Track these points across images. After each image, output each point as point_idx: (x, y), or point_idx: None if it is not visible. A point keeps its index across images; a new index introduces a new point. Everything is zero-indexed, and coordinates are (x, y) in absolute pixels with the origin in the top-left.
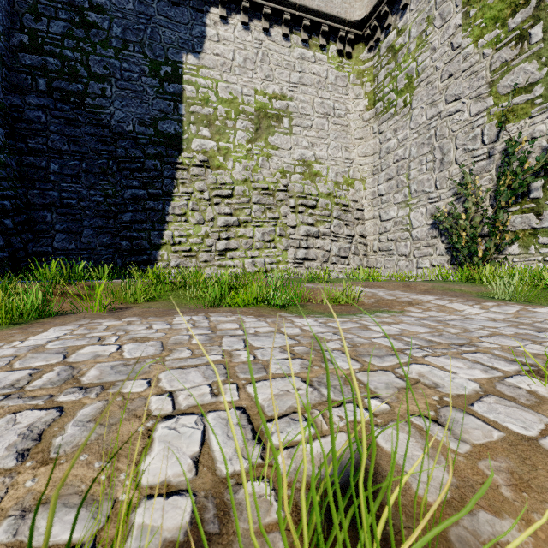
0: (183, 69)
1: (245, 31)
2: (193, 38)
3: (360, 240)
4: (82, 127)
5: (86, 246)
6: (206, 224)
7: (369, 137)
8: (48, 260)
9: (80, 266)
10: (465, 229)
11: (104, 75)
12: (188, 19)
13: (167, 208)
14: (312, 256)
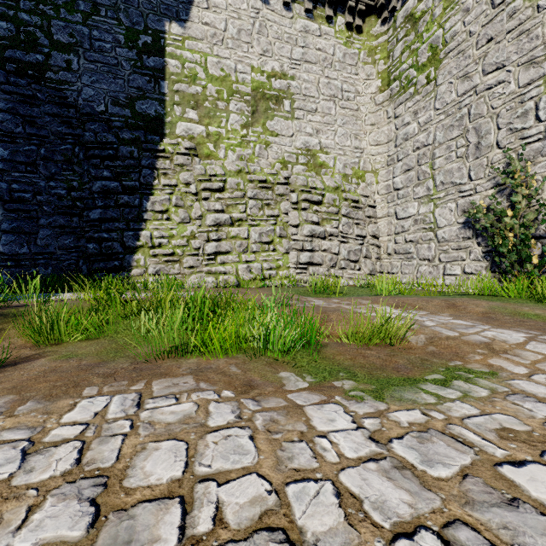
0: (166, 40)
1: None
2: (178, 3)
3: (373, 241)
4: (42, 105)
5: (42, 249)
6: (193, 223)
7: (382, 123)
8: None
9: None
10: (511, 228)
11: (69, 44)
12: None
13: (145, 203)
14: (318, 260)
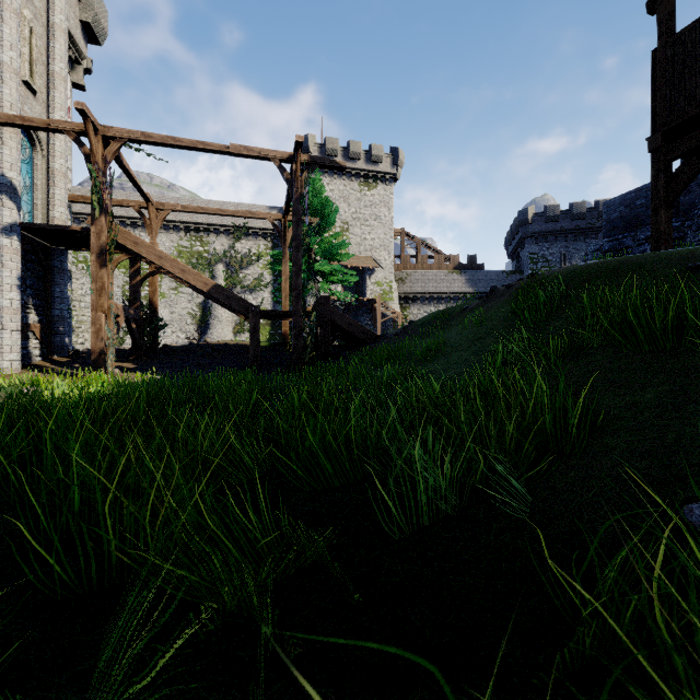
0: None
1: None
2: None
3: None
4: None
5: None
6: None
7: None
8: None
9: None
10: None
11: None
12: None
13: None
14: None
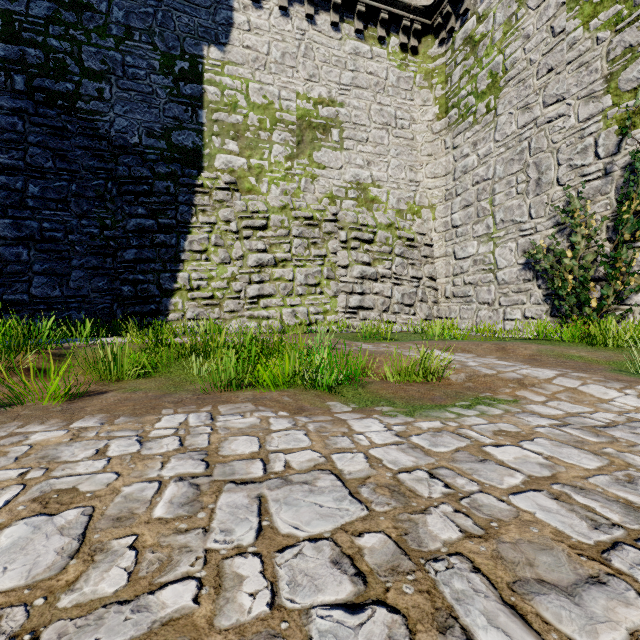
0: (204, 65)
1: (283, 18)
2: (217, 25)
3: (429, 283)
4: (72, 138)
5: (74, 292)
6: (233, 264)
7: (440, 153)
8: (23, 311)
9: (43, 325)
10: (571, 270)
11: (101, 72)
12: (211, 1)
13: (182, 243)
14: (369, 304)
